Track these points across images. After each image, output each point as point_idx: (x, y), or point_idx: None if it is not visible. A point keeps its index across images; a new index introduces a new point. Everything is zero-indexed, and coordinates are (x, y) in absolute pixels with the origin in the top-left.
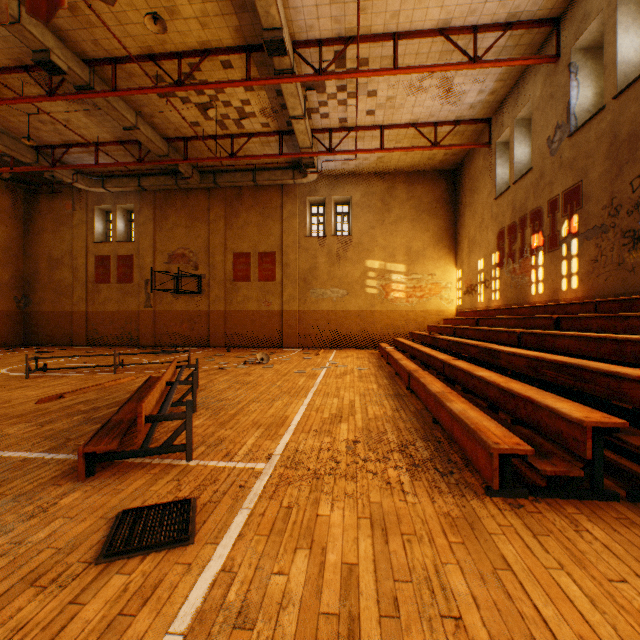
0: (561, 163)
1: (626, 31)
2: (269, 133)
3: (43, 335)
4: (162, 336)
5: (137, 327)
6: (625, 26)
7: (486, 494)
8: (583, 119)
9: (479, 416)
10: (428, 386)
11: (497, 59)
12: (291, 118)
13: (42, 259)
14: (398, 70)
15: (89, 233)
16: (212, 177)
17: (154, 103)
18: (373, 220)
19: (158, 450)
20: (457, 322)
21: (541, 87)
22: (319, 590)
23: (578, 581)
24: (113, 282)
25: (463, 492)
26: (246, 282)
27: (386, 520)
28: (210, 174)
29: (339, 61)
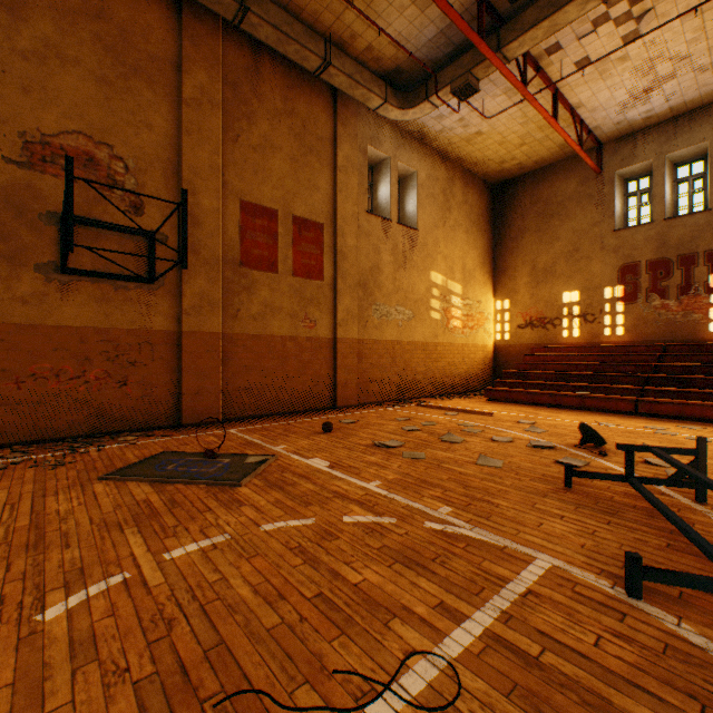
0: None
1: None
2: None
3: None
4: None
5: None
6: None
7: None
8: None
9: None
10: None
11: None
12: None
13: None
14: None
15: None
16: None
17: None
18: (437, 216)
19: None
20: (585, 359)
21: None
22: None
23: None
24: None
25: None
26: (269, 273)
27: None
28: None
29: None
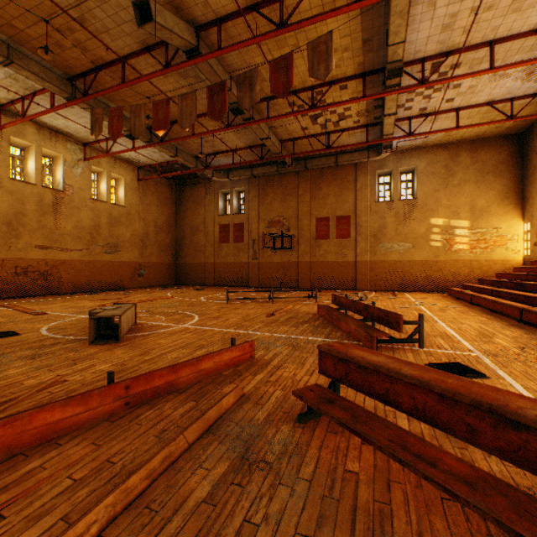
0: None
1: None
2: (357, 127)
3: (187, 278)
4: (263, 280)
5: (246, 273)
6: None
7: None
8: None
9: None
10: None
11: None
12: (384, 116)
13: (186, 228)
14: (494, 70)
15: (215, 209)
16: (303, 163)
17: (281, 120)
18: (437, 184)
19: (406, 340)
20: (534, 270)
21: None
22: None
23: None
24: (230, 242)
25: None
26: (326, 239)
27: None
28: (302, 161)
29: (434, 69)
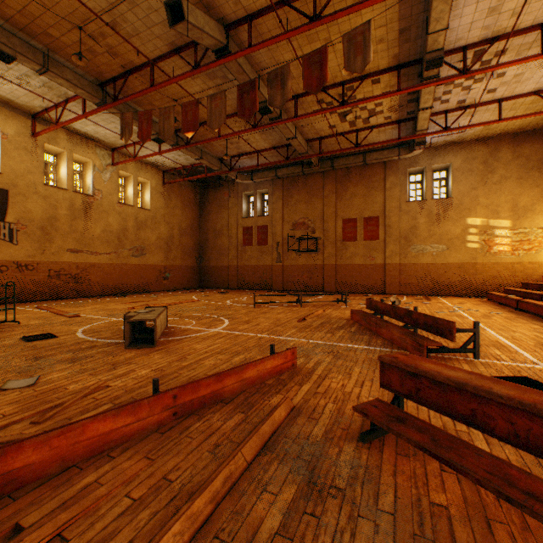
0: None
1: None
2: (388, 123)
3: (210, 281)
4: (288, 283)
5: (270, 276)
6: None
7: None
8: None
9: None
10: None
11: None
12: (419, 110)
13: (210, 231)
14: None
15: (238, 212)
16: (329, 163)
17: (308, 118)
18: (474, 182)
19: (459, 350)
20: None
21: None
22: None
23: None
24: (254, 245)
25: None
26: (353, 241)
27: None
28: (328, 161)
29: (476, 57)
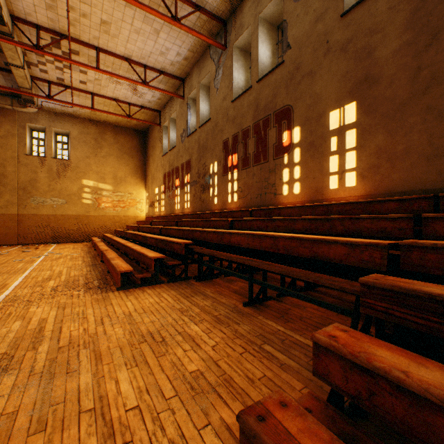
0: (185, 148)
1: (203, 101)
2: None
3: None
4: None
5: None
6: (203, 99)
7: (117, 290)
8: (193, 131)
9: (123, 263)
10: (108, 256)
11: (157, 87)
12: (10, 64)
13: None
14: (100, 70)
15: None
16: None
17: None
18: (89, 152)
19: None
20: (143, 223)
21: (179, 108)
22: (27, 326)
23: (133, 302)
24: None
25: (108, 292)
26: None
27: (66, 305)
28: None
29: (56, 43)
